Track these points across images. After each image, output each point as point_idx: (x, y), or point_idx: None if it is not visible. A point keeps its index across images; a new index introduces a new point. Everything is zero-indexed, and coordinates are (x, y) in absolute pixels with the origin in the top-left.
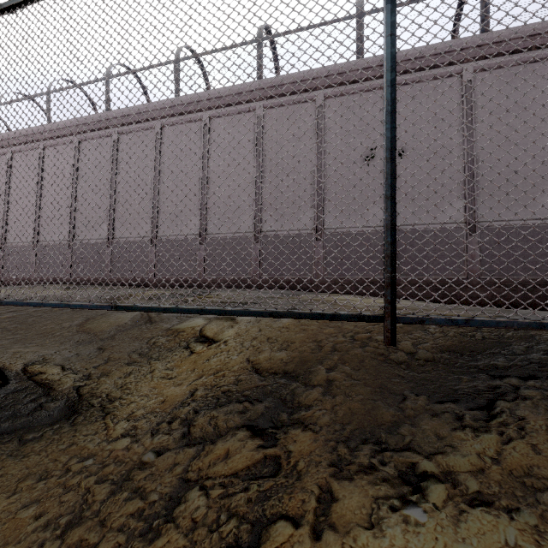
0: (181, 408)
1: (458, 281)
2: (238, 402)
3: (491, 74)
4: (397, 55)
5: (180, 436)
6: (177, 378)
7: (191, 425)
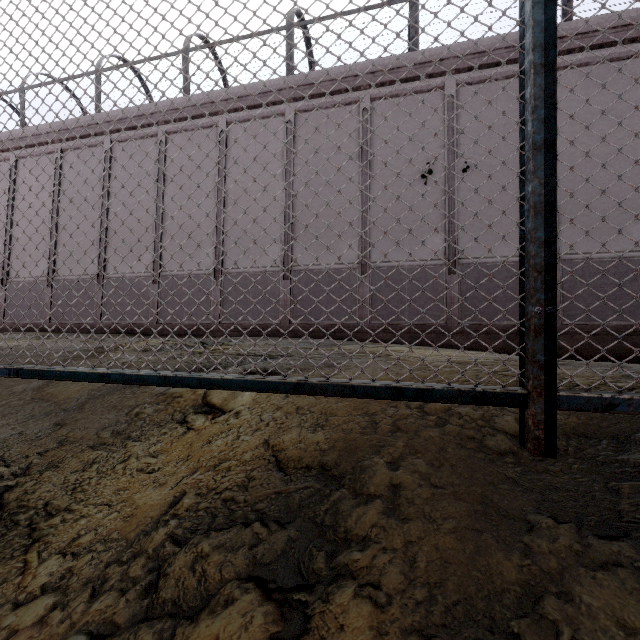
0: (152, 531)
1: None
2: (245, 523)
3: (575, 73)
4: (461, 47)
5: (138, 596)
6: (162, 470)
7: (161, 573)
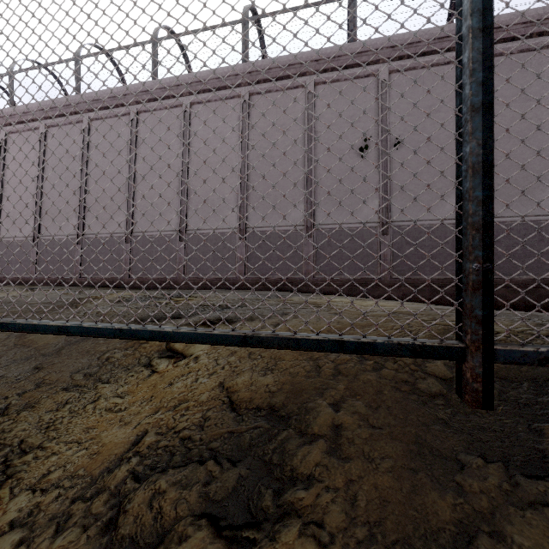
0: (116, 469)
1: None
2: (200, 461)
3: None
4: (393, 39)
5: (99, 532)
6: (127, 410)
7: (121, 510)
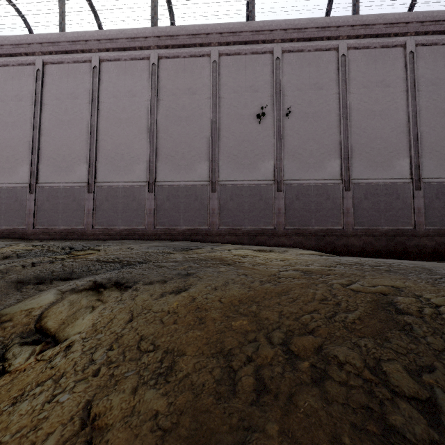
0: None
1: (336, 231)
2: None
3: (361, 53)
4: (285, 22)
5: None
6: None
7: None
